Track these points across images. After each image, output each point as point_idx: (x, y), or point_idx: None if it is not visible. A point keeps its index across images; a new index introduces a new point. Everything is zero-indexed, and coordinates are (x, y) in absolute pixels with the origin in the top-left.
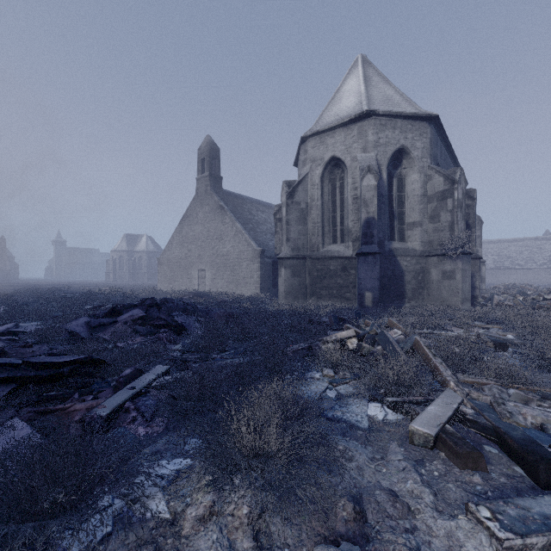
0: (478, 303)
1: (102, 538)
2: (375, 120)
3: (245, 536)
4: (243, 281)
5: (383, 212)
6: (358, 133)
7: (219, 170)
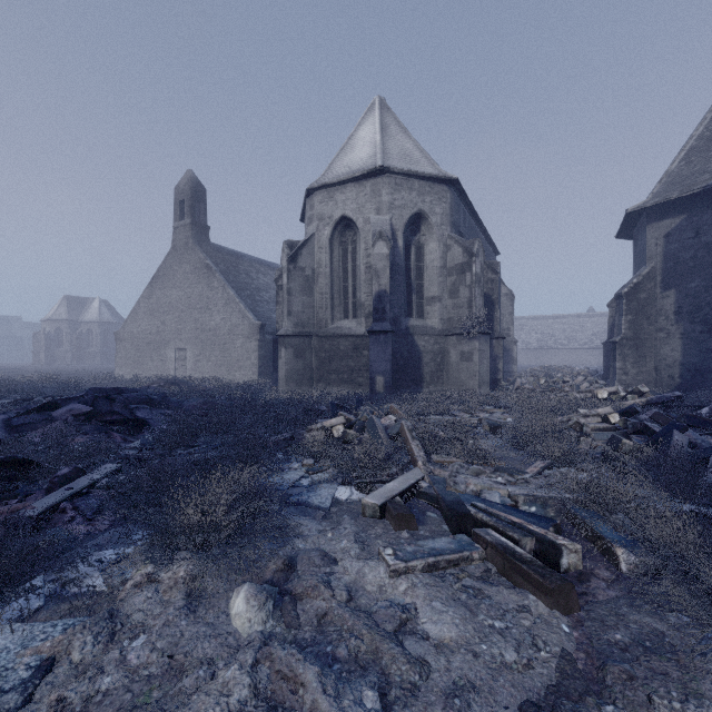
0: (501, 387)
1: (34, 612)
2: (390, 179)
3: (180, 592)
4: (237, 363)
5: (399, 284)
6: (371, 191)
7: (205, 217)
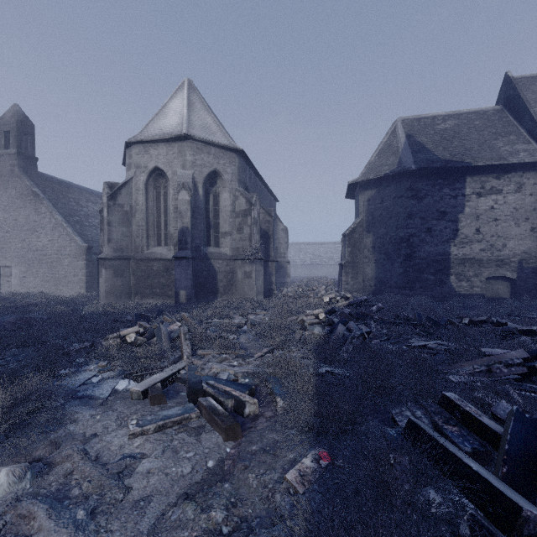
0: (274, 294)
1: None
2: (193, 144)
3: None
4: (64, 279)
5: (200, 222)
6: (178, 151)
7: (32, 148)
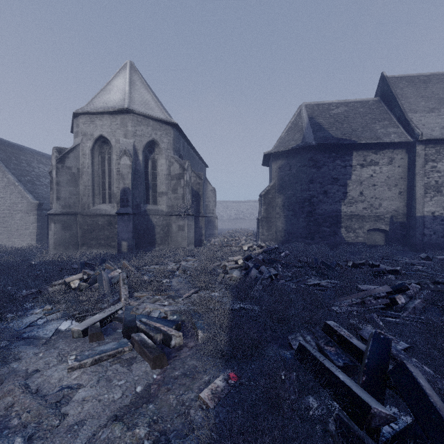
0: (204, 244)
1: None
2: (133, 117)
3: None
4: (16, 232)
5: (140, 183)
6: (121, 122)
7: None
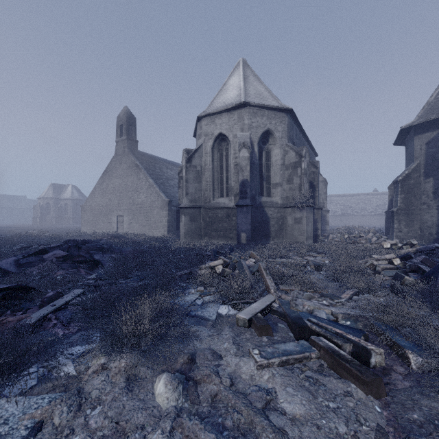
0: (319, 240)
1: (30, 388)
2: (250, 109)
3: (122, 377)
4: (154, 224)
5: (255, 175)
6: (238, 117)
7: (135, 135)
